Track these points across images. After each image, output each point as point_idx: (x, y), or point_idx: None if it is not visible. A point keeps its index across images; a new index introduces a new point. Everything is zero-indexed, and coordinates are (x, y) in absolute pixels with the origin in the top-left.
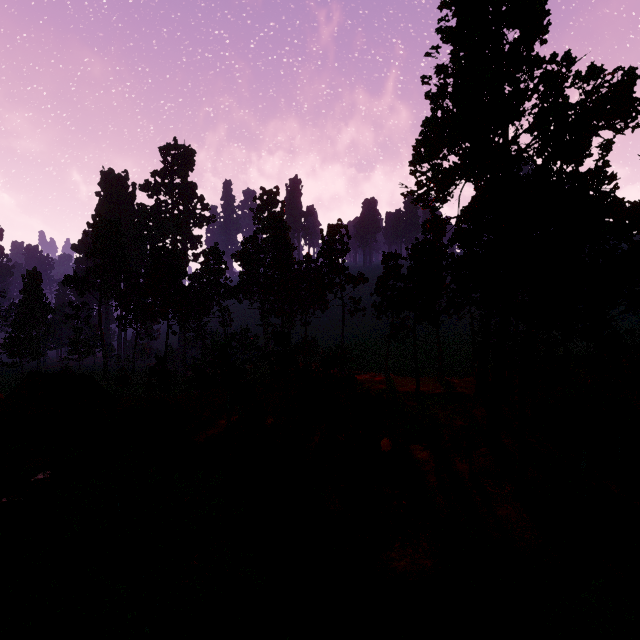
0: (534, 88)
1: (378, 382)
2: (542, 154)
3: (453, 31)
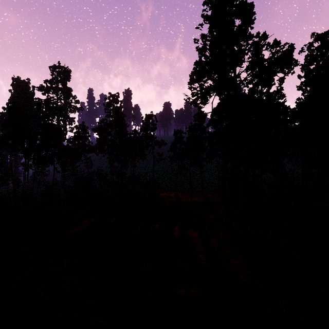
0: (249, 48)
1: (172, 197)
2: (252, 82)
3: (210, 16)
